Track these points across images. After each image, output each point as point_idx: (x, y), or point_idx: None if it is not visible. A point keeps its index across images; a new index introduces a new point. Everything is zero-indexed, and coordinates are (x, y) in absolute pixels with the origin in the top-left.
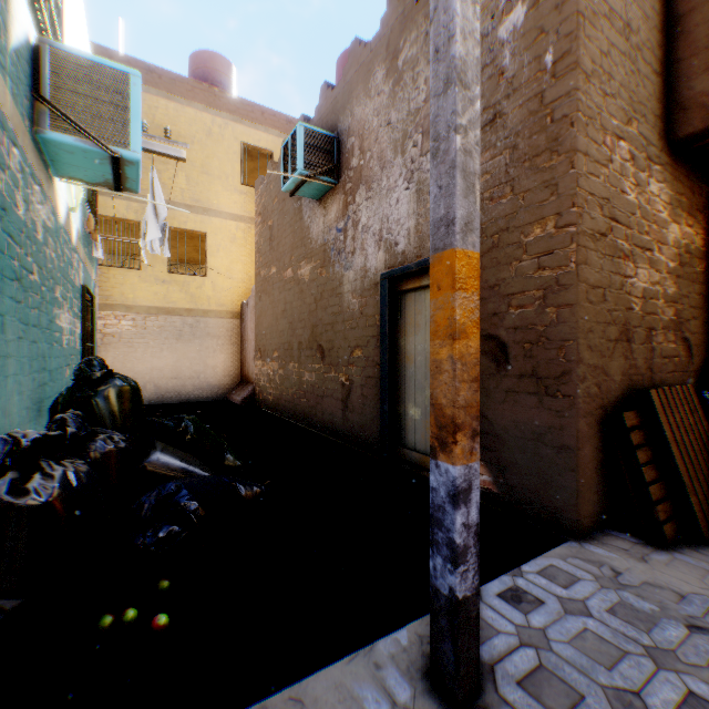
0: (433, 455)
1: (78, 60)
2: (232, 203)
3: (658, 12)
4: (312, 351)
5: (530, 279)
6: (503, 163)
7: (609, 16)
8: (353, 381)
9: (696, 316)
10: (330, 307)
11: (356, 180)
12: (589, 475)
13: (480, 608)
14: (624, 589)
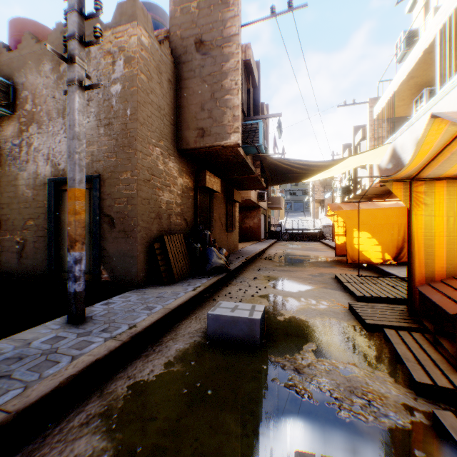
0: (69, 251)
1: None
2: None
3: (174, 102)
4: None
5: (122, 193)
6: (113, 144)
7: (152, 103)
8: (28, 240)
9: (191, 211)
10: (7, 192)
11: (30, 118)
12: (143, 266)
13: (92, 308)
14: (145, 295)
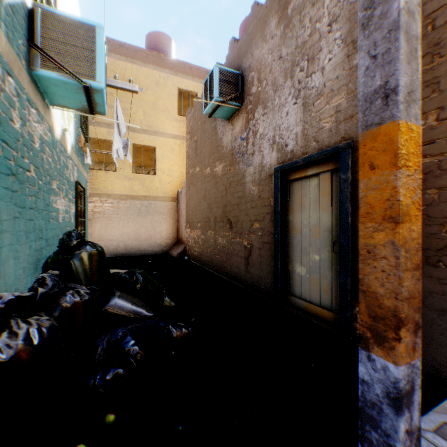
0: (363, 346)
1: (60, 18)
2: (171, 127)
3: None
4: (224, 223)
5: None
6: None
7: None
8: (253, 245)
9: None
10: (236, 193)
11: (255, 102)
12: None
13: None
14: None
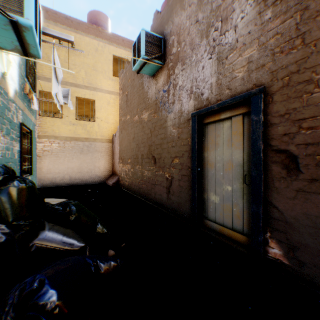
0: None
1: None
2: (107, 85)
3: None
4: (149, 159)
5: None
6: (293, 23)
7: None
8: (173, 177)
9: None
10: (159, 135)
11: (175, 60)
12: None
13: None
14: None
